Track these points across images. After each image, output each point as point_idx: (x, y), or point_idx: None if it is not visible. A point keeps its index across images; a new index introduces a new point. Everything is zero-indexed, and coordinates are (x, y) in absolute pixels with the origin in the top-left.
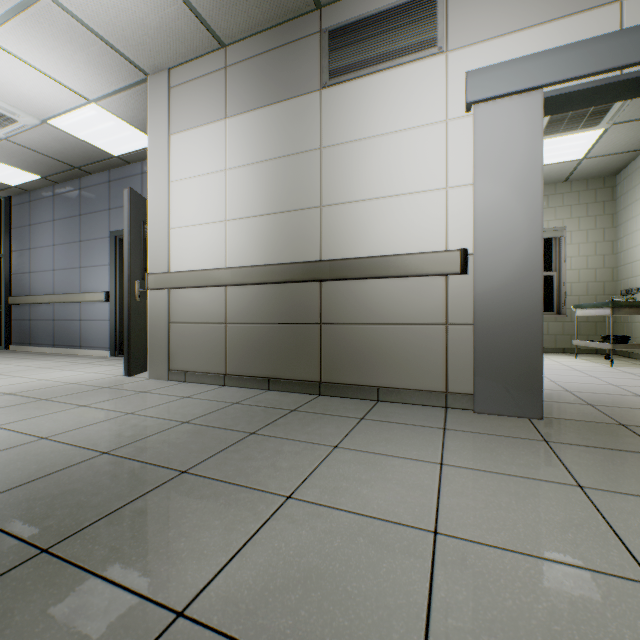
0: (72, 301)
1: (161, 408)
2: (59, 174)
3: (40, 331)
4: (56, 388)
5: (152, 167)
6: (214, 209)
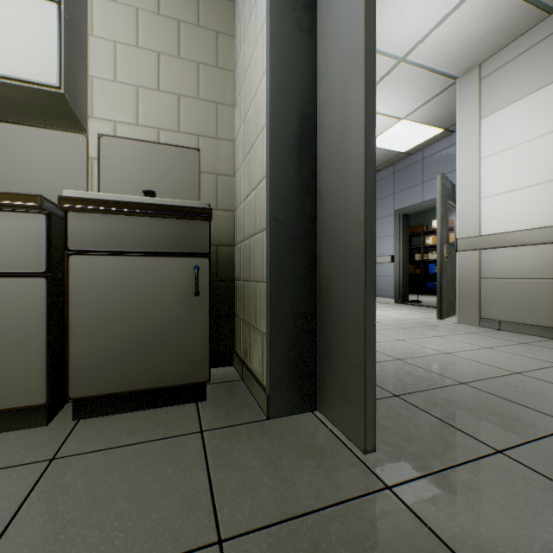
0: None
1: (512, 348)
2: None
3: None
4: (396, 321)
5: (460, 152)
6: (537, 172)
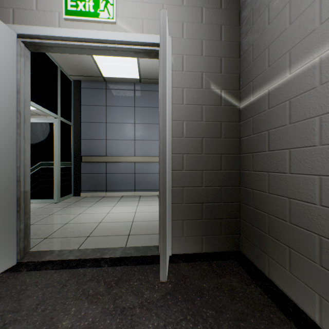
0: (157, 161)
1: None
2: (155, 79)
3: (118, 181)
4: None
5: None
6: None
